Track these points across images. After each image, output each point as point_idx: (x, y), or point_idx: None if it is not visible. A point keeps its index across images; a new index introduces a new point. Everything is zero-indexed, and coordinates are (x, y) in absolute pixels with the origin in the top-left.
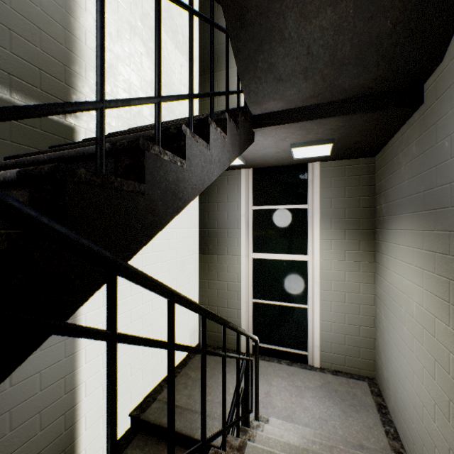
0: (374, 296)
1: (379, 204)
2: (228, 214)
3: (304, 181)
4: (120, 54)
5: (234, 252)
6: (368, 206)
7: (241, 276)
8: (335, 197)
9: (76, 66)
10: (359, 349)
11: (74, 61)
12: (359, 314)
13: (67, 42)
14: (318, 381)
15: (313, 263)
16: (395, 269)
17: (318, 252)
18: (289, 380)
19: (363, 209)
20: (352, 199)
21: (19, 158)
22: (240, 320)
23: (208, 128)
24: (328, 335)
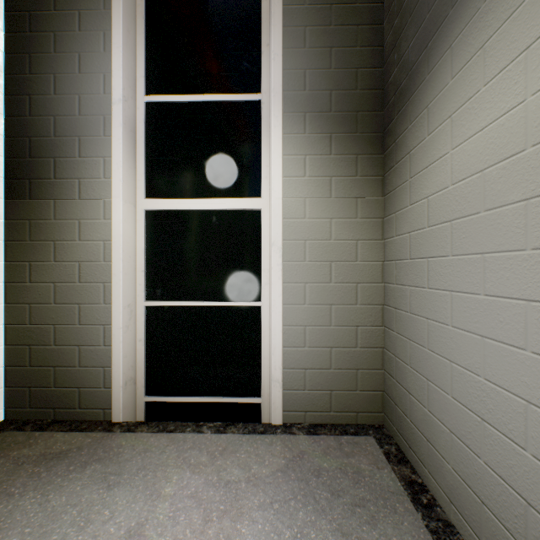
0: (382, 264)
1: (399, 60)
2: (82, 102)
3: (254, 46)
4: None
5: (96, 192)
6: (372, 88)
7: (113, 245)
8: (312, 68)
9: None
10: (356, 373)
11: None
12: (356, 303)
13: None
14: (280, 456)
15: (271, 206)
16: (465, 129)
17: (281, 180)
18: (210, 471)
19: (364, 93)
20: (343, 73)
21: None
22: (110, 350)
23: None
24: (300, 355)
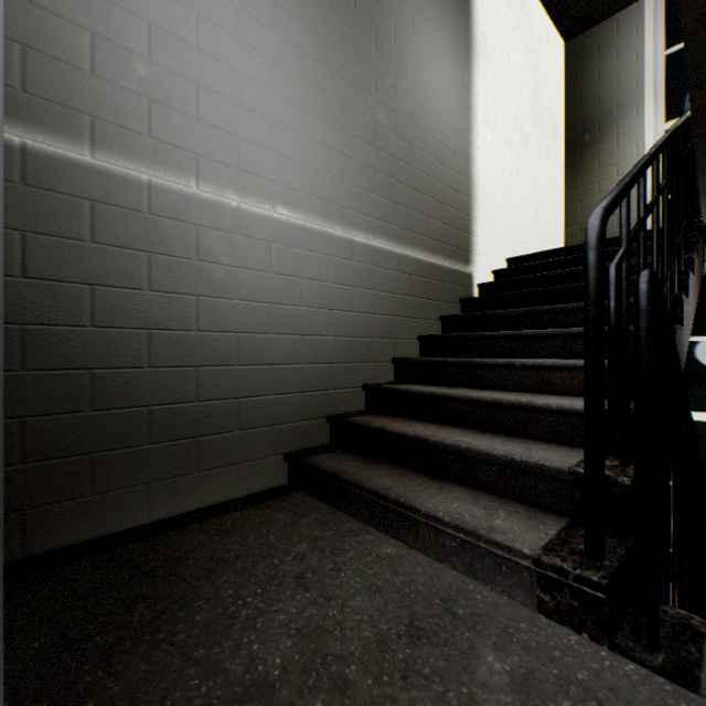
0: None
1: None
2: None
3: None
4: (498, 178)
5: None
6: None
7: None
8: None
9: (472, 212)
10: None
11: (471, 207)
12: None
13: (468, 191)
14: None
15: None
16: None
17: None
18: None
19: None
20: None
21: (458, 318)
22: None
23: (684, 281)
24: None
